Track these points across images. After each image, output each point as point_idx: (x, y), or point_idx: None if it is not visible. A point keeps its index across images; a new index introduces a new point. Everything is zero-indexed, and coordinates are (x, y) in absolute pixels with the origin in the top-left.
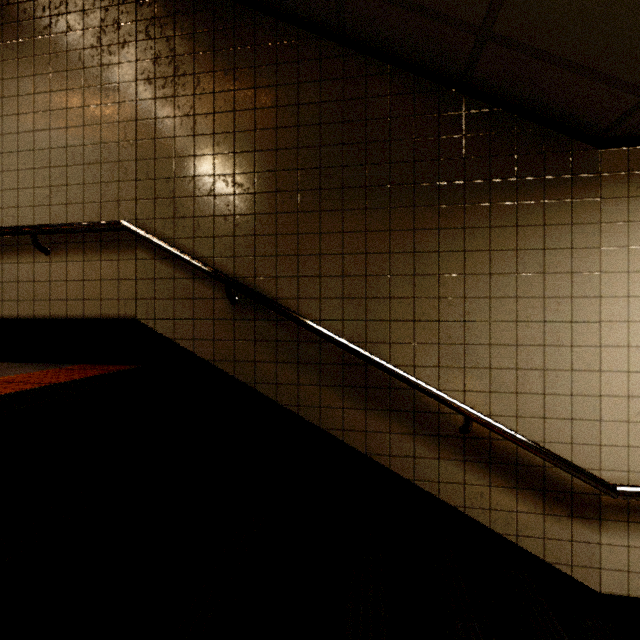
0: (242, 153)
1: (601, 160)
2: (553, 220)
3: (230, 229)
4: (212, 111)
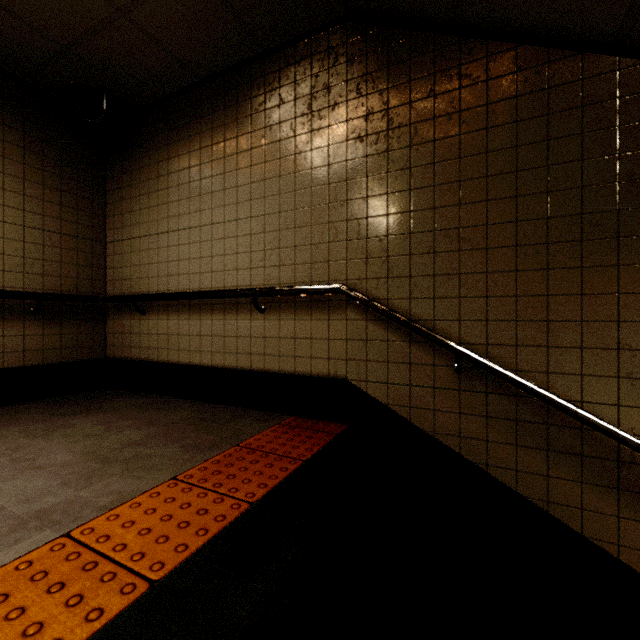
0: (470, 204)
1: None
2: None
3: (454, 289)
4: (432, 161)
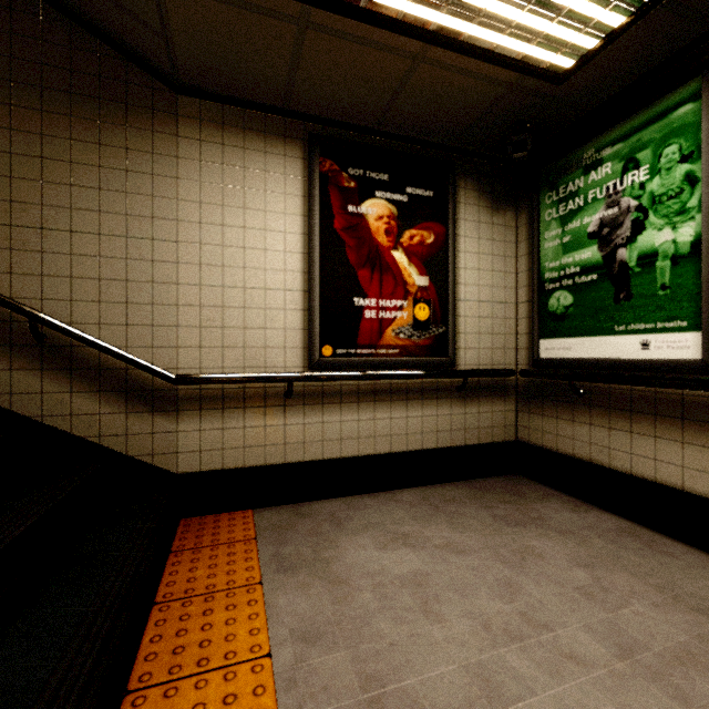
0: None
1: (179, 104)
2: (136, 146)
3: None
4: None
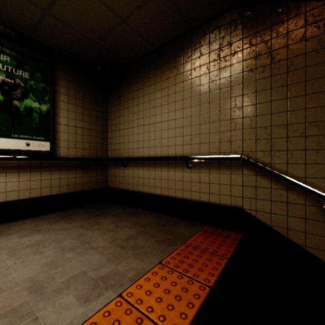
0: None
1: None
2: None
3: (321, 159)
4: (304, 80)
